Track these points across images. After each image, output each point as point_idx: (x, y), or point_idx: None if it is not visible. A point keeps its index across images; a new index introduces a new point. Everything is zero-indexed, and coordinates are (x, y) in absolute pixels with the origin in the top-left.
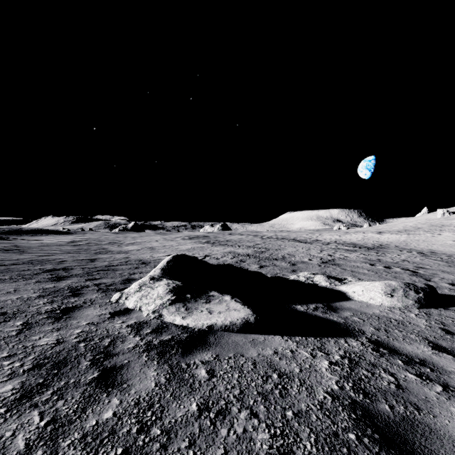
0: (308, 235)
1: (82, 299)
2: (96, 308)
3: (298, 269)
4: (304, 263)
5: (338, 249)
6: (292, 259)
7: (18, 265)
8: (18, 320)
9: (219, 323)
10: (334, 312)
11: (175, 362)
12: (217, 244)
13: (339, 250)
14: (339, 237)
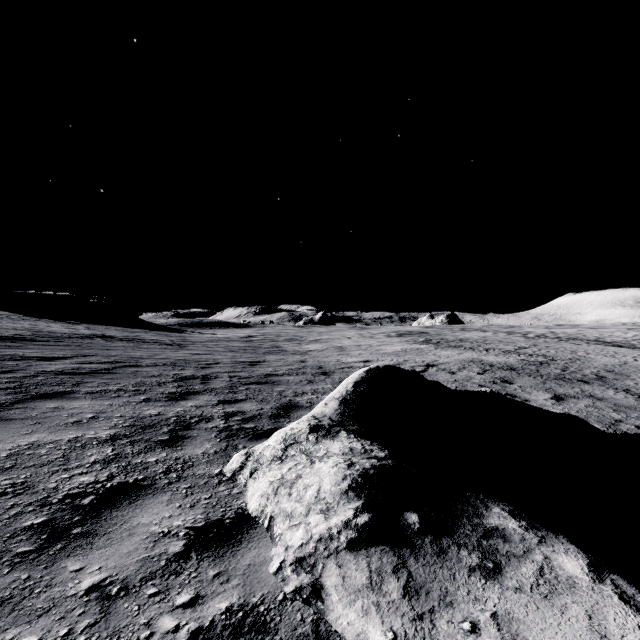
0: (628, 333)
1: (171, 457)
2: (174, 497)
3: None
4: None
5: None
6: (628, 383)
7: (155, 367)
8: None
9: None
10: None
11: None
12: (445, 346)
13: None
14: None
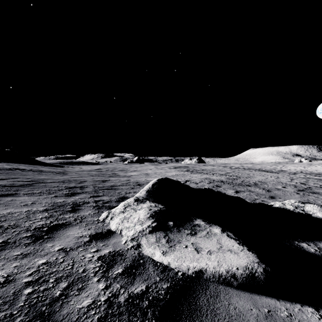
0: (271, 166)
1: (75, 215)
2: (81, 227)
3: (276, 196)
4: (279, 190)
5: (309, 179)
6: (265, 185)
7: (54, 183)
8: (0, 238)
9: (210, 270)
10: None
11: None
12: (195, 172)
13: (310, 179)
14: (304, 168)
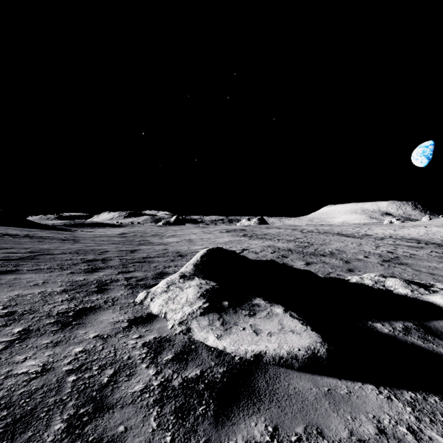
0: (354, 229)
1: (104, 297)
2: (115, 311)
3: (356, 268)
4: (360, 261)
5: (398, 246)
6: (343, 255)
7: (64, 254)
8: (19, 325)
9: (270, 352)
10: (440, 339)
11: (201, 442)
12: (255, 238)
13: (400, 246)
14: (394, 231)
